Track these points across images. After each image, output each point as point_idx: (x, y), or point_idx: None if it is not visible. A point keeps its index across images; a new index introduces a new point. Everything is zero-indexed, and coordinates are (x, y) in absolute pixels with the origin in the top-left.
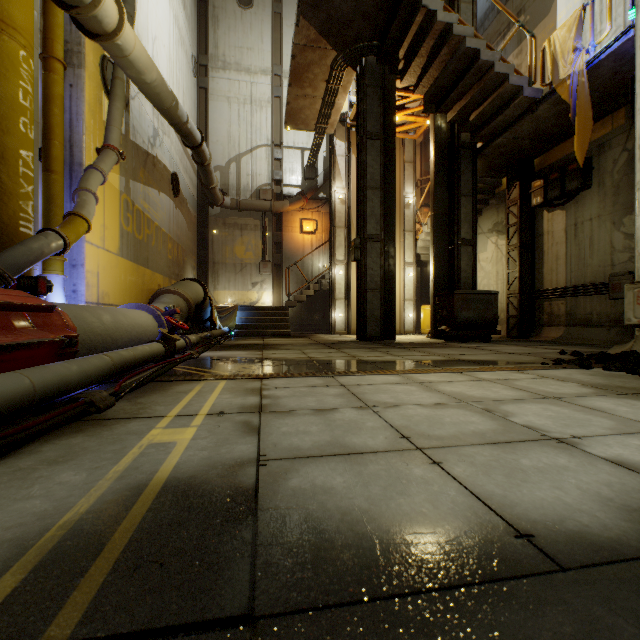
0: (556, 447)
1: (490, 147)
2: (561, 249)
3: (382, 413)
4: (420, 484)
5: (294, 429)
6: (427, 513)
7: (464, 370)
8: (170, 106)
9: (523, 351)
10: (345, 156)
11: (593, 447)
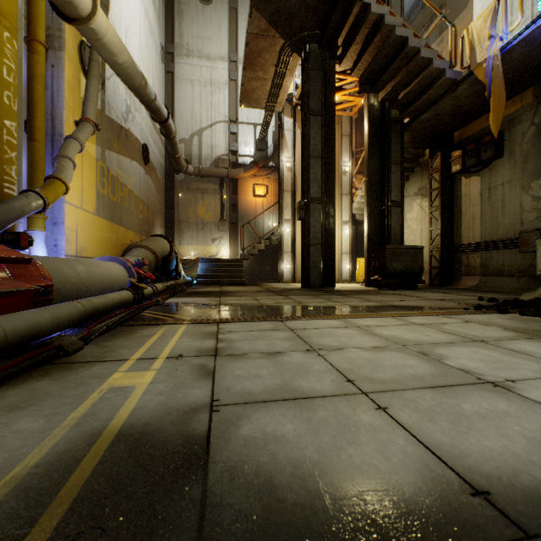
0: (493, 391)
1: (416, 122)
2: (477, 210)
3: (327, 356)
4: (368, 432)
5: (246, 372)
6: (378, 466)
7: (397, 315)
8: (140, 85)
9: (446, 297)
10: (291, 130)
11: (528, 391)
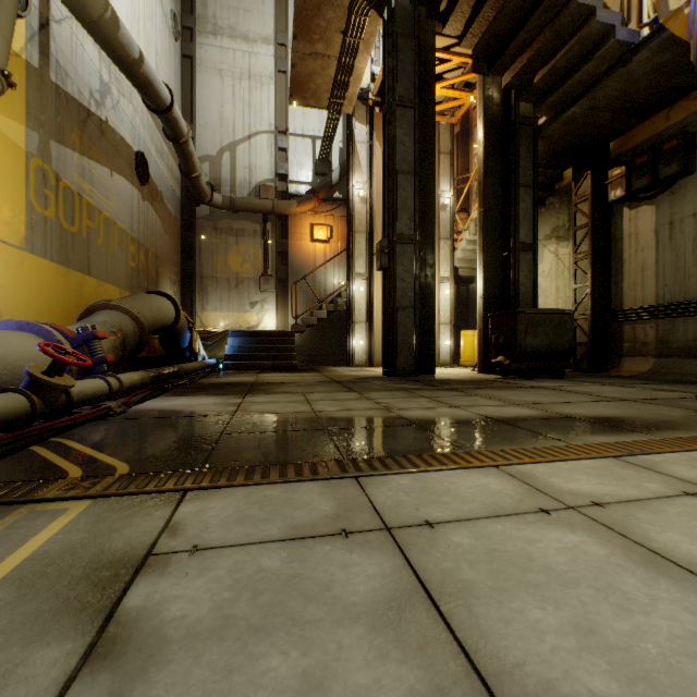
0: None
1: (558, 122)
2: (649, 256)
3: None
4: None
5: None
6: None
7: (621, 451)
8: (101, 18)
9: (635, 395)
10: (366, 143)
11: None
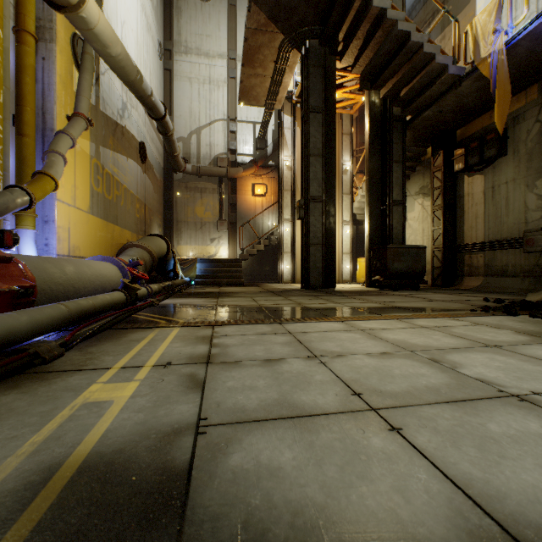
0: (520, 407)
1: (418, 120)
2: (480, 209)
3: (330, 364)
4: (382, 462)
5: (240, 384)
6: (398, 512)
7: (402, 317)
8: (135, 79)
9: (450, 298)
10: (291, 129)
11: None
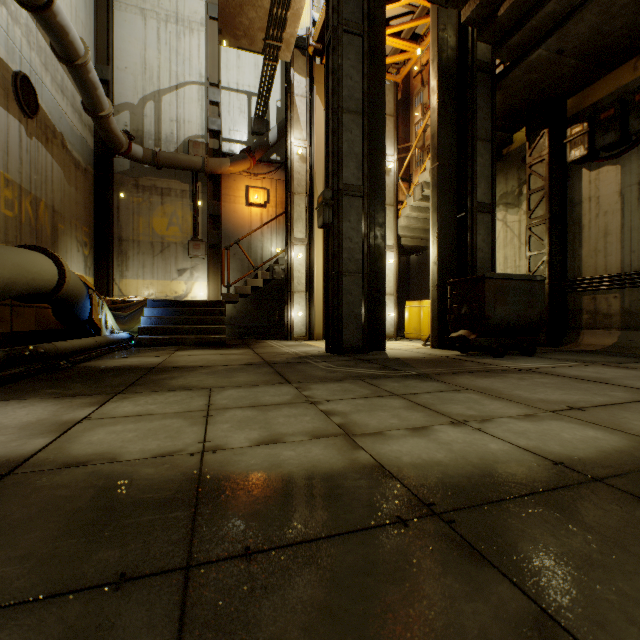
0: None
1: (519, 68)
2: (613, 220)
3: None
4: None
5: None
6: None
7: None
8: None
9: None
10: (306, 97)
11: None
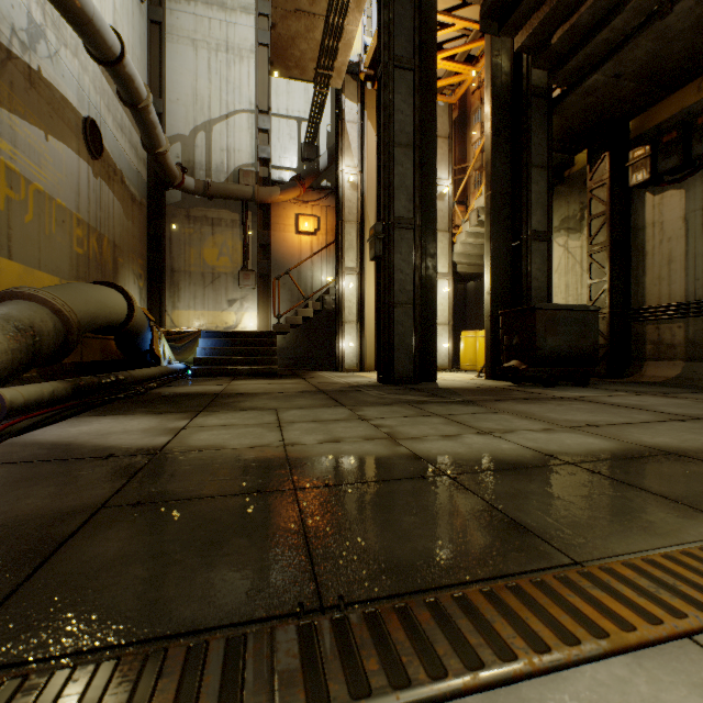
0: None
1: (576, 93)
2: (677, 247)
3: None
4: None
5: None
6: None
7: None
8: None
9: (702, 410)
10: (357, 123)
11: None
